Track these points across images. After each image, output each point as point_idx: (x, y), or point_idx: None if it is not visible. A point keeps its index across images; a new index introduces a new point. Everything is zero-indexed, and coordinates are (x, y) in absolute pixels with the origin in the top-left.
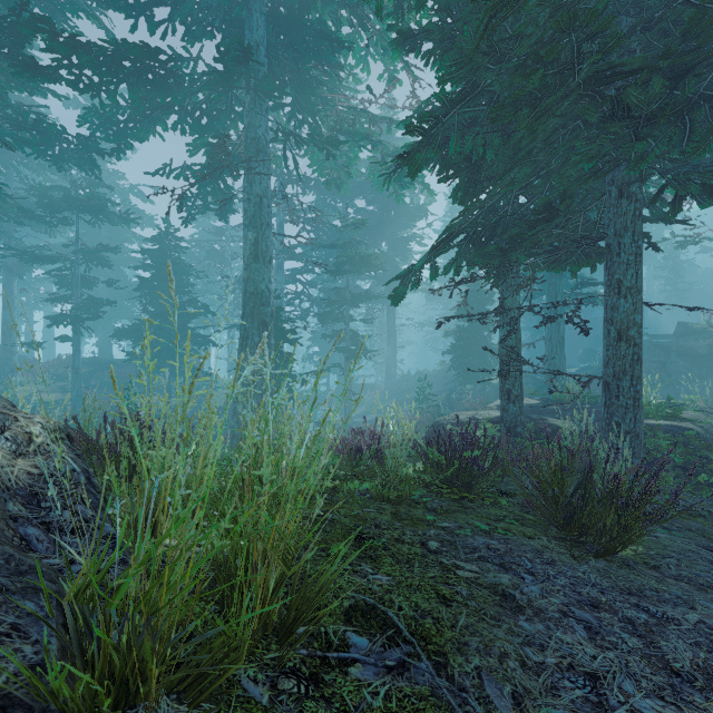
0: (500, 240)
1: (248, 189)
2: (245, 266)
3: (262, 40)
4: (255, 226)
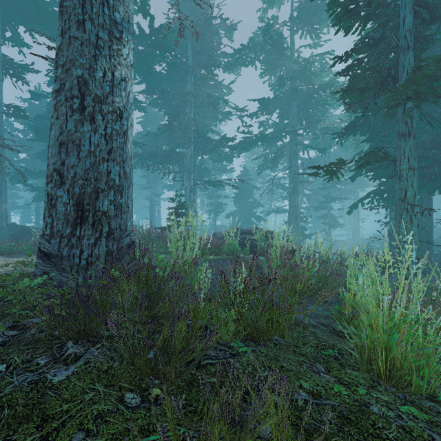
0: (389, 193)
1: (291, 169)
2: (289, 196)
3: (295, 113)
4: (293, 182)
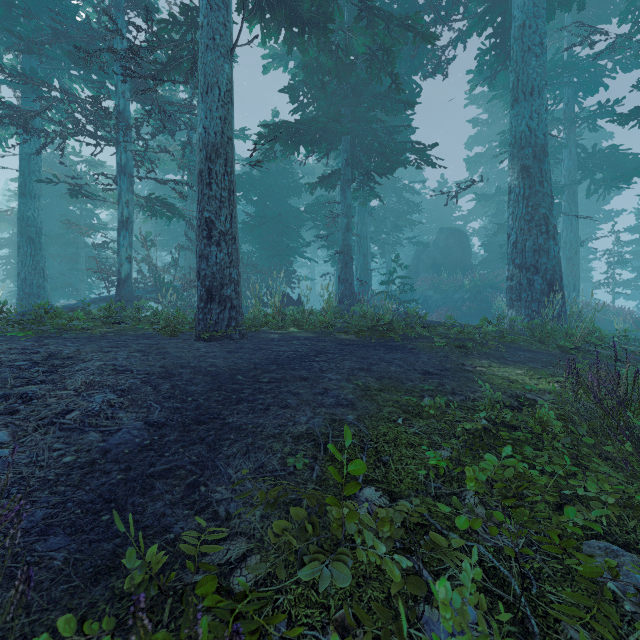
0: None
1: None
2: None
3: None
4: None
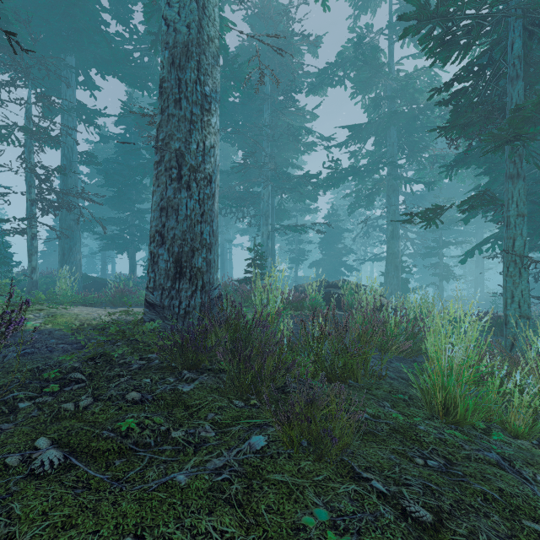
0: None
1: (389, 208)
2: (387, 241)
3: (395, 140)
4: (392, 224)
